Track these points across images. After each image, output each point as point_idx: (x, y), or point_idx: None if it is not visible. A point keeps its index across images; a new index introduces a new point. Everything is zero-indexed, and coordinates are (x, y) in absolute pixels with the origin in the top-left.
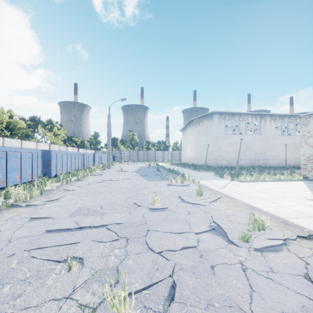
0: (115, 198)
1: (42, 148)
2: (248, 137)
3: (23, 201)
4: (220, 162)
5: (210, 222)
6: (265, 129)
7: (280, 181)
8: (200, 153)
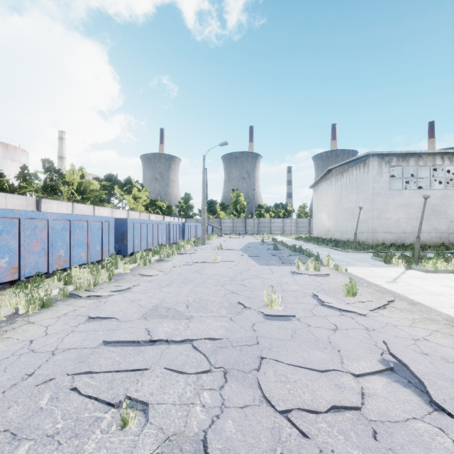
0: (209, 292)
1: (118, 216)
2: (435, 193)
3: (86, 290)
4: (382, 236)
5: (380, 353)
6: None
7: None
8: (345, 222)
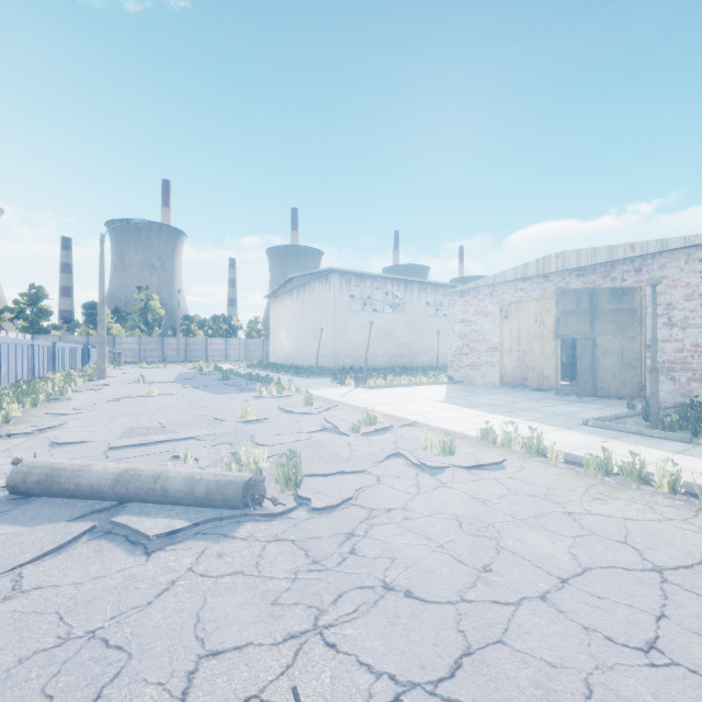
0: (175, 418)
1: None
2: (387, 317)
3: None
4: (343, 360)
5: (322, 425)
6: (412, 306)
7: (420, 385)
8: (307, 345)
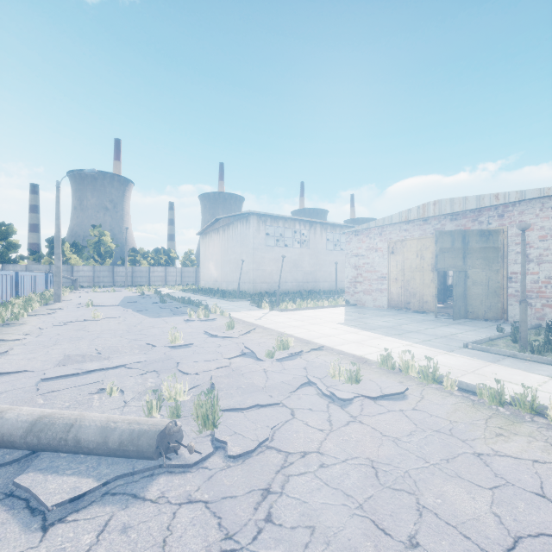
0: (112, 342)
1: None
2: (296, 251)
3: None
4: (260, 286)
5: (241, 350)
6: (316, 242)
7: (323, 308)
8: (231, 273)
